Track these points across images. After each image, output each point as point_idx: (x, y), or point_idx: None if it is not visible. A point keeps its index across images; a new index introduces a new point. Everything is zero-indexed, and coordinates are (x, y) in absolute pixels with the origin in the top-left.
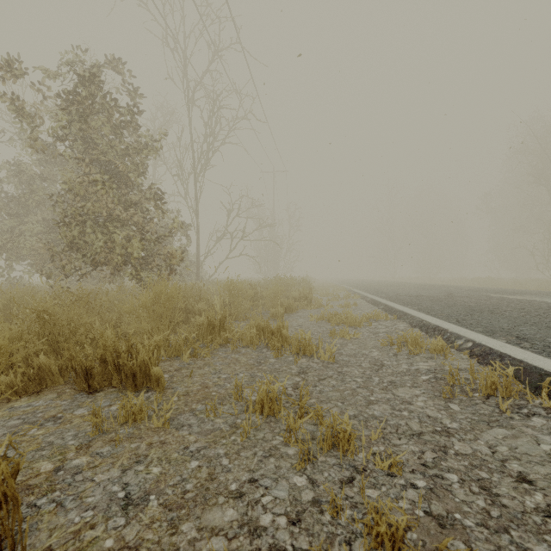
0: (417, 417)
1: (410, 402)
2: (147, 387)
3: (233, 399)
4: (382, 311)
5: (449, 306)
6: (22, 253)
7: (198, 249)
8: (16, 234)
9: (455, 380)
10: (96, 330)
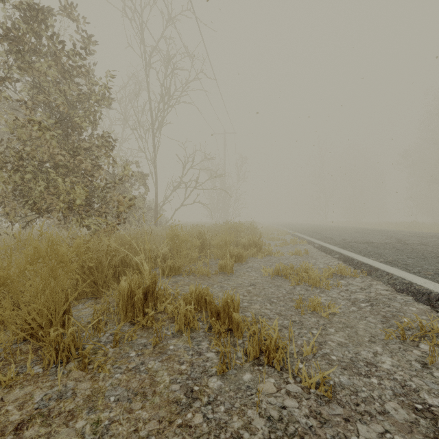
0: None
1: None
2: None
3: None
4: (340, 261)
5: (423, 259)
6: None
7: (156, 197)
8: None
9: None
10: None
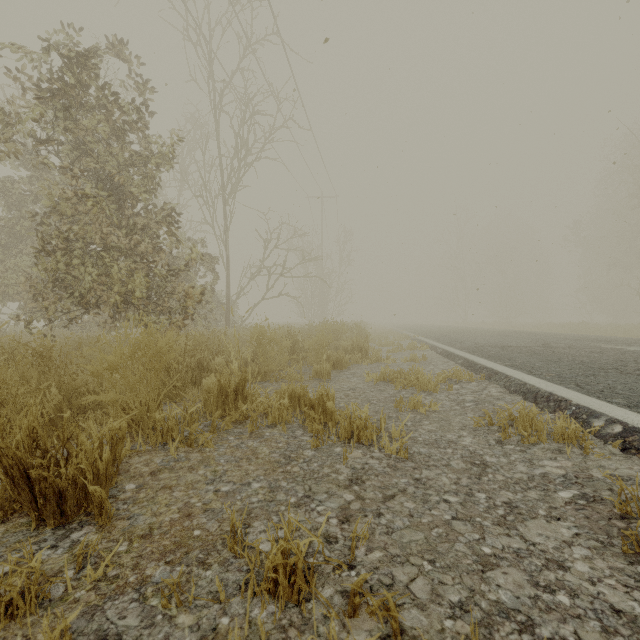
0: (592, 615)
1: (561, 562)
2: (86, 515)
3: (228, 549)
4: (462, 367)
5: (555, 362)
6: (11, 293)
7: (228, 287)
8: (1, 269)
9: (630, 509)
10: (52, 401)
